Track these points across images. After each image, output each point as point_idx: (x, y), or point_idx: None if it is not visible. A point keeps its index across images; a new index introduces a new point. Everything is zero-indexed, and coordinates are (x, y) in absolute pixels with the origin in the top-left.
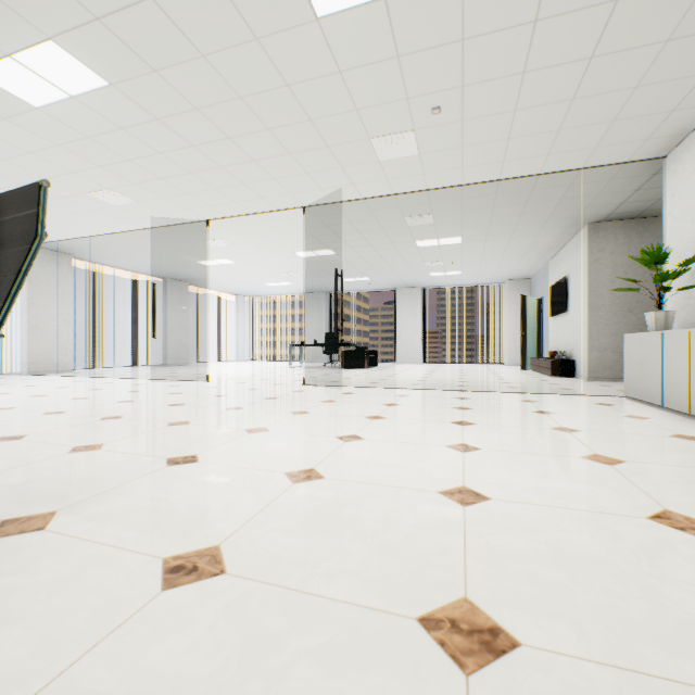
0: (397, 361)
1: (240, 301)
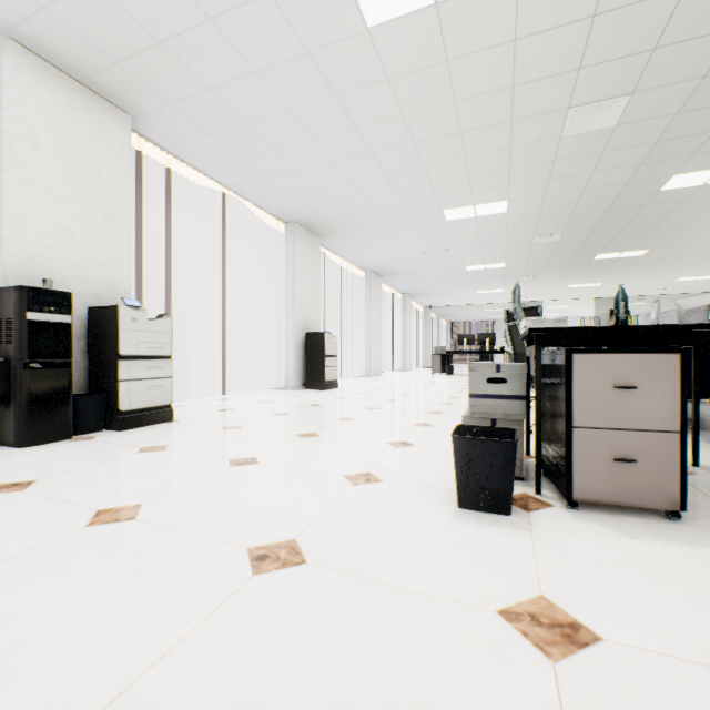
0: None
1: (448, 325)
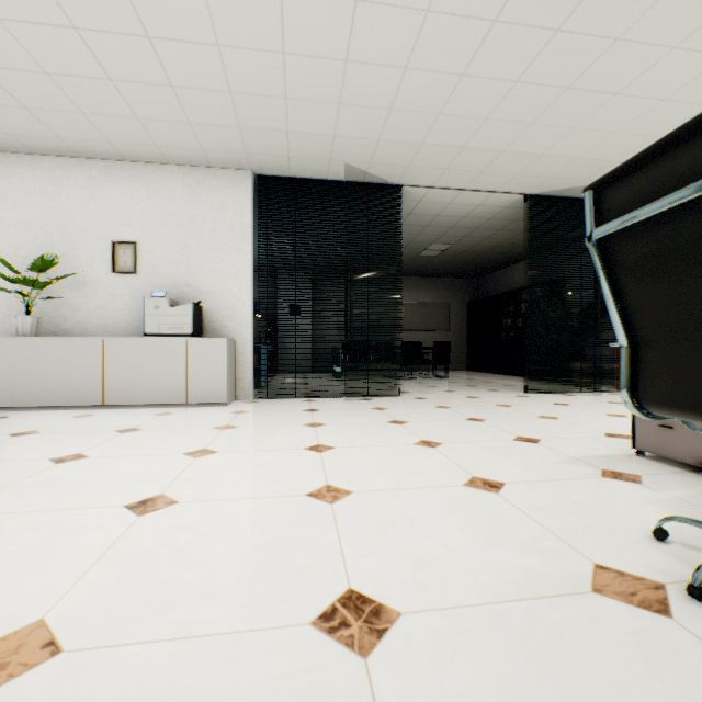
0: None
1: None
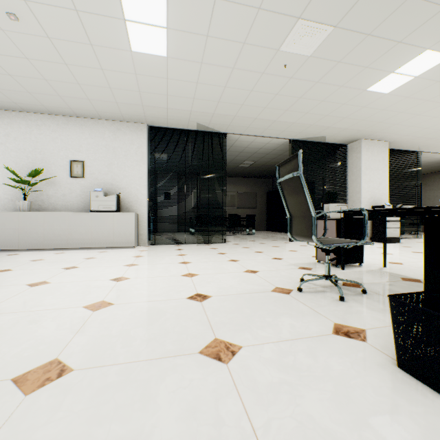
0: None
1: None
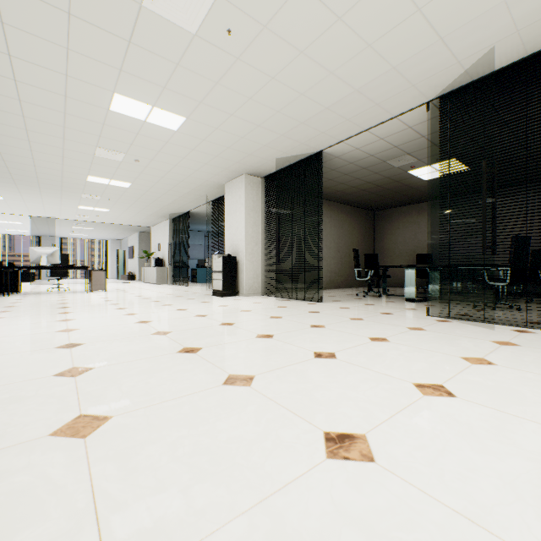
0: (43, 278)
1: None
